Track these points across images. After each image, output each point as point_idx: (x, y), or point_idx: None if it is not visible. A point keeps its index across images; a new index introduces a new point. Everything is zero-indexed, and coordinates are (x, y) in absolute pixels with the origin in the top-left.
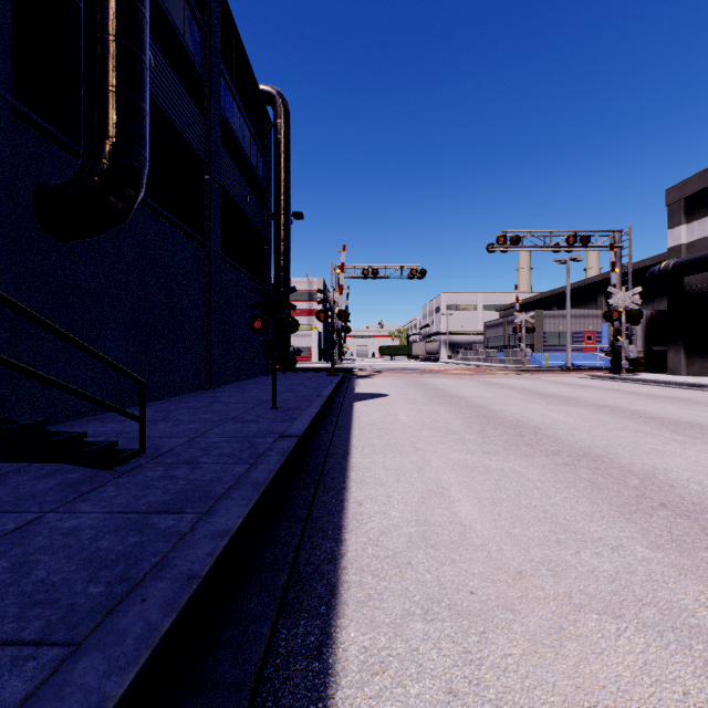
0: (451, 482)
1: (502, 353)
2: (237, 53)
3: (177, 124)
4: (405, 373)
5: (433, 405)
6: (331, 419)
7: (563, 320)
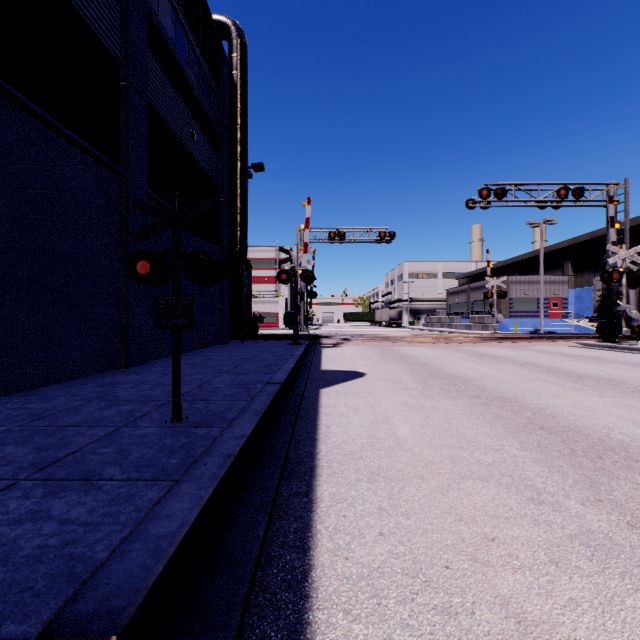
0: None
1: (467, 319)
2: None
3: None
4: (376, 341)
5: (436, 396)
6: (277, 443)
7: (529, 286)
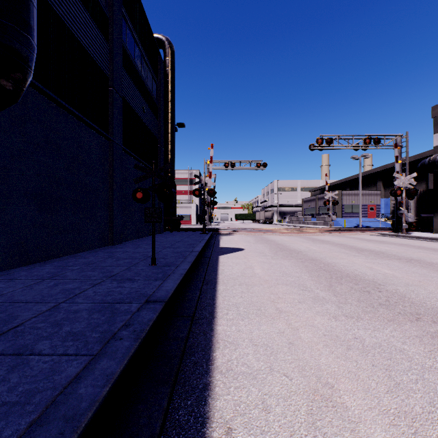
0: (335, 373)
1: (315, 218)
2: (136, 6)
3: (84, 43)
4: (253, 232)
5: (279, 258)
6: (200, 274)
7: (355, 197)
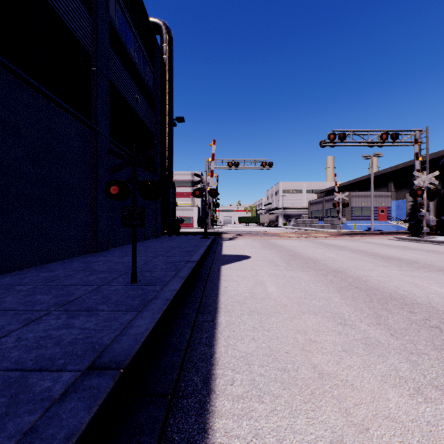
0: None
1: (322, 221)
2: None
3: (56, 8)
4: (259, 236)
5: (294, 270)
6: (195, 295)
7: (364, 198)
